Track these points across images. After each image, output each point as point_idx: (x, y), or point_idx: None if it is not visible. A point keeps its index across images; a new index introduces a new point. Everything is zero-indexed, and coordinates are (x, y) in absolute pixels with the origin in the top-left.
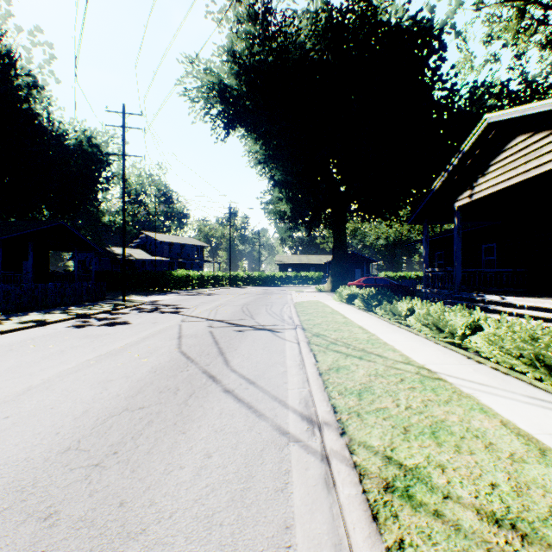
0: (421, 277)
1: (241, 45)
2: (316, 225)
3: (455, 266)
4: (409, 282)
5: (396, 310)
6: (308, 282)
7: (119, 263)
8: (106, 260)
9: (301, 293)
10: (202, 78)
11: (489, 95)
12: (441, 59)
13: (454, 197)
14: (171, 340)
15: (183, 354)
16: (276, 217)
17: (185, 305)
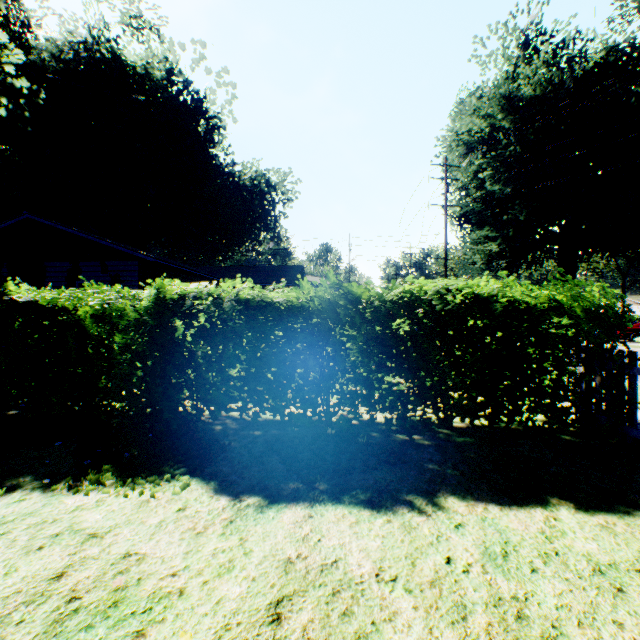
0: None
1: (529, 90)
2: (520, 265)
3: None
4: None
5: None
6: None
7: None
8: None
9: None
10: (475, 123)
11: None
12: None
13: None
14: None
15: None
16: (480, 258)
17: None
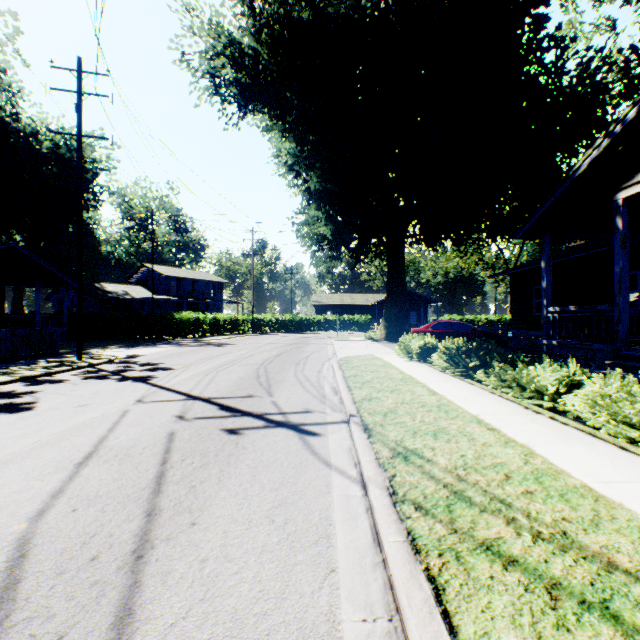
0: (492, 321)
1: None
2: (365, 254)
3: (619, 301)
4: (485, 327)
5: (533, 381)
6: (352, 327)
7: (111, 303)
8: (93, 300)
9: (346, 343)
10: (206, 37)
11: (611, 65)
12: (541, 17)
13: (617, 184)
14: (53, 471)
15: (8, 565)
16: (312, 243)
17: (171, 364)
